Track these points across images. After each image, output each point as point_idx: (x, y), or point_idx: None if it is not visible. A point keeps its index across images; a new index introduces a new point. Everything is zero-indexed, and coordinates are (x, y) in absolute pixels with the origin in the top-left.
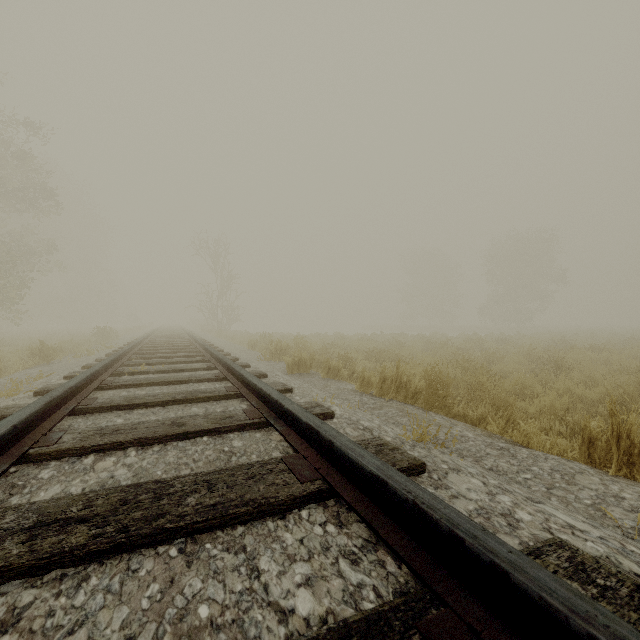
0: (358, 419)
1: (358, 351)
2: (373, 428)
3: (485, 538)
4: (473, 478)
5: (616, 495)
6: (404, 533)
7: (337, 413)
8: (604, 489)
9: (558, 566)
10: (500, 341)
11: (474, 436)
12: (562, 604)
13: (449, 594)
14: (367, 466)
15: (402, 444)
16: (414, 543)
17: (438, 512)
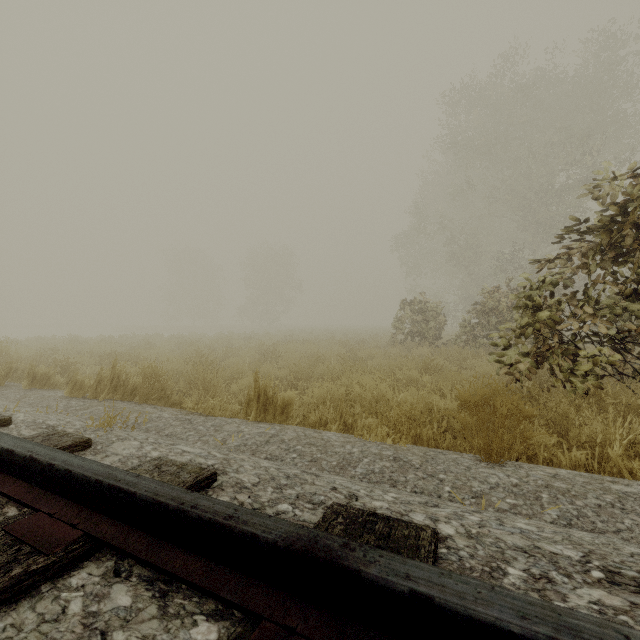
0: (44, 420)
1: (93, 355)
2: (58, 424)
3: (72, 460)
4: (134, 441)
5: (240, 431)
6: (28, 484)
7: (18, 419)
8: (236, 429)
9: (145, 470)
10: (247, 338)
11: (170, 415)
12: (93, 473)
13: (44, 504)
14: (1, 445)
15: (83, 431)
16: (33, 487)
17: (47, 456)
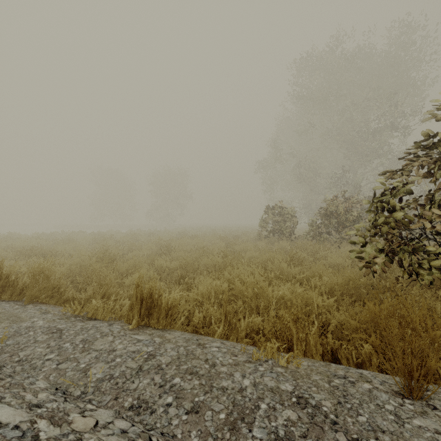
0: None
1: (16, 250)
2: None
3: None
4: None
5: (112, 349)
6: None
7: None
8: (108, 346)
9: None
10: (151, 234)
11: (44, 324)
12: None
13: None
14: None
15: None
16: None
17: None
